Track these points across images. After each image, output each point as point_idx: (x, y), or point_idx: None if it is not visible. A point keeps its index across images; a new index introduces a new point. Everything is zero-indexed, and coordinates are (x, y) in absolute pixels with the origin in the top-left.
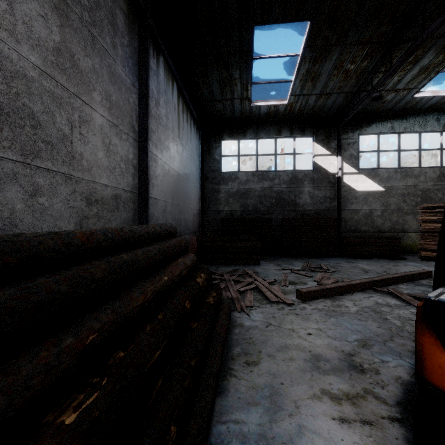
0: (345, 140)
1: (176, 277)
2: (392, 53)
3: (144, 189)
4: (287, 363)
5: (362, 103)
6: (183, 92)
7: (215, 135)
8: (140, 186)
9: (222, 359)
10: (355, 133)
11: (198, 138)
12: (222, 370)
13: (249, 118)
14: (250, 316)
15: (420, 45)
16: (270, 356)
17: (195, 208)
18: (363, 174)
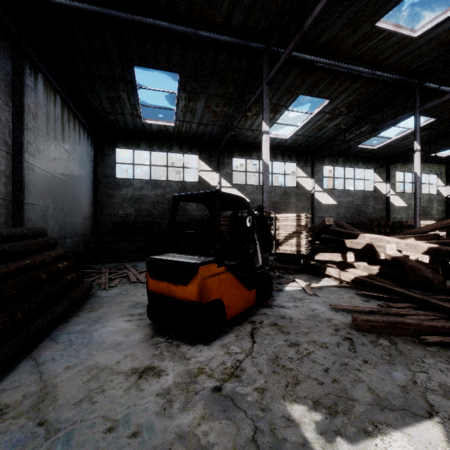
0: (223, 160)
1: (38, 262)
2: (241, 106)
3: (19, 196)
4: (117, 308)
5: (228, 136)
6: (68, 103)
7: (109, 143)
8: (14, 194)
9: (70, 308)
10: (230, 156)
11: (90, 144)
12: (71, 316)
13: (143, 132)
14: (109, 291)
15: (248, 109)
16: (108, 306)
17: (86, 211)
18: (236, 188)
